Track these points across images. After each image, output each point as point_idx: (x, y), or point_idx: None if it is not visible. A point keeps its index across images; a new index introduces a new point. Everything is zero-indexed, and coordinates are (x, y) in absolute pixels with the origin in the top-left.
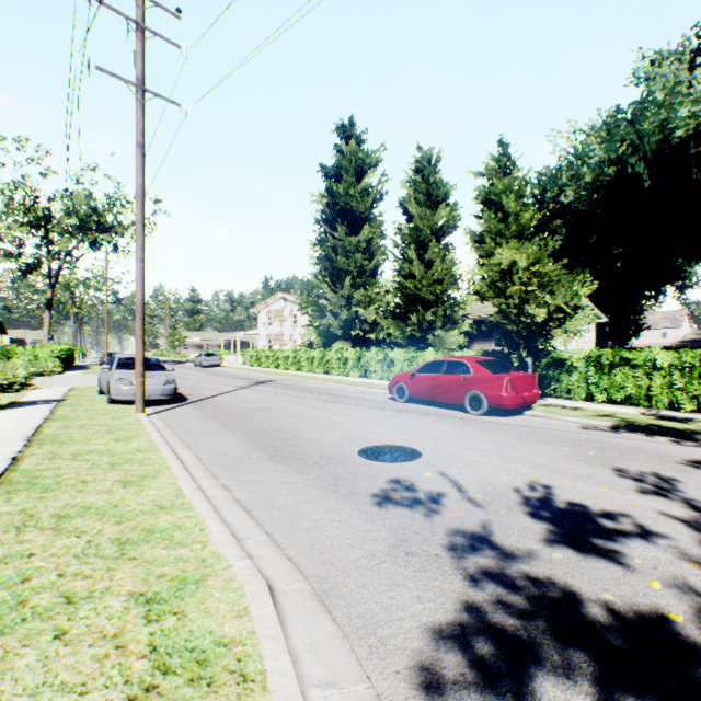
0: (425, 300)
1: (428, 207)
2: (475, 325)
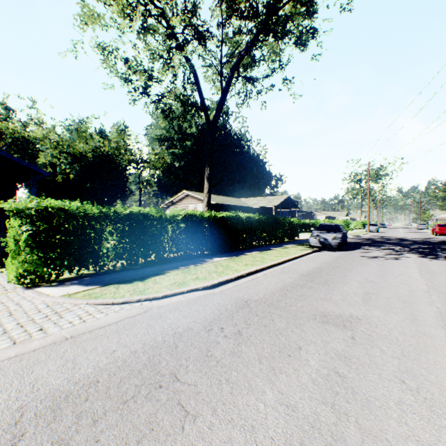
0: None
1: None
2: None
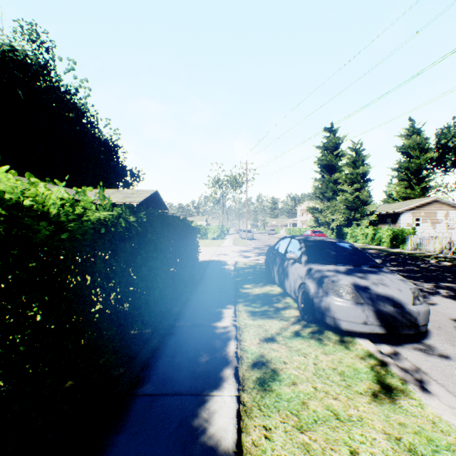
0: (353, 207)
1: (354, 166)
2: (380, 217)
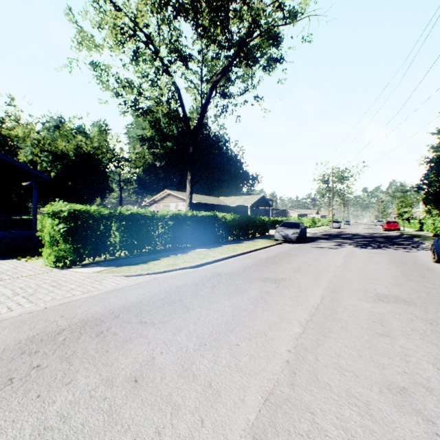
0: None
1: None
2: None
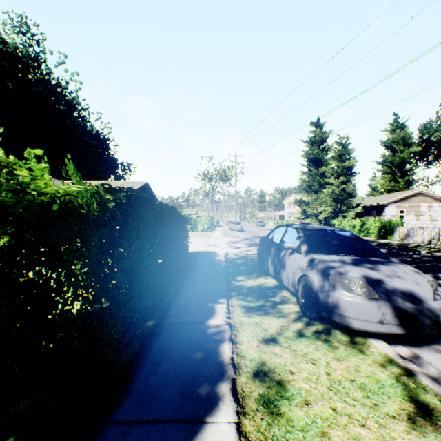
0: (339, 199)
1: (341, 160)
2: (366, 209)
